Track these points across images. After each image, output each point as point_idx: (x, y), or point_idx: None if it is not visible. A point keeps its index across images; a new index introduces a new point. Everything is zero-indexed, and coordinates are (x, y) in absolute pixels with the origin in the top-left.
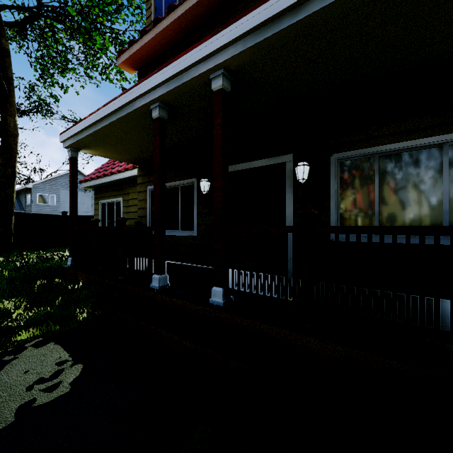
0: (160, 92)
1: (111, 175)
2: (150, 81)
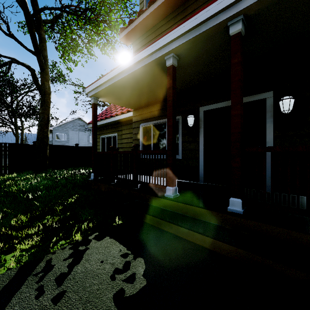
0: (176, 44)
1: (110, 117)
2: (168, 36)
